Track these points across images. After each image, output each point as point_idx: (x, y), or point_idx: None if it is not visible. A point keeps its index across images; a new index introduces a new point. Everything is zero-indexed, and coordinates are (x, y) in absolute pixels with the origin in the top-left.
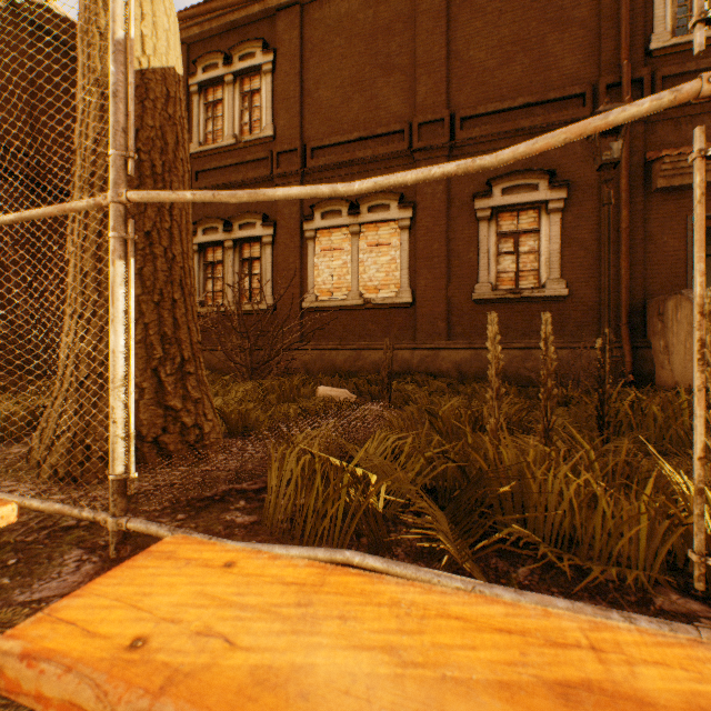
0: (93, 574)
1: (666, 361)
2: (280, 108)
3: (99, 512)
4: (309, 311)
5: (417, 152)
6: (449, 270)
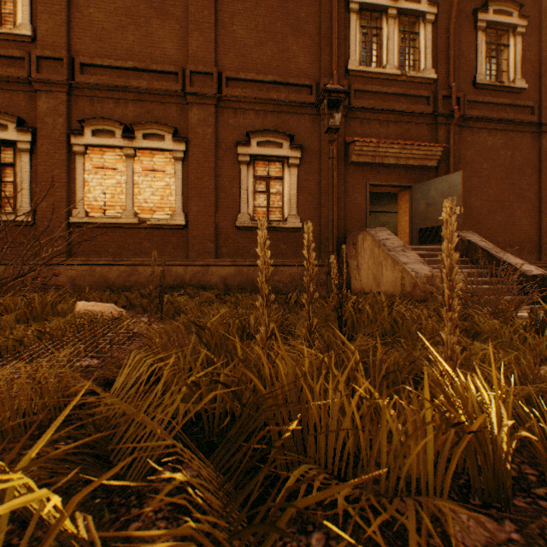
0: None
1: (357, 275)
2: (41, 10)
3: None
4: (78, 226)
5: (190, 95)
6: (217, 200)
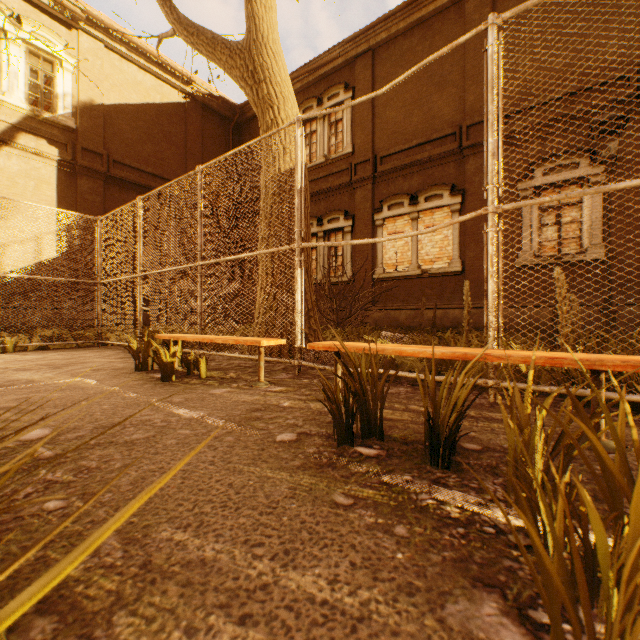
0: (293, 376)
1: None
2: (357, 130)
3: (291, 360)
4: (378, 281)
5: (465, 149)
6: None
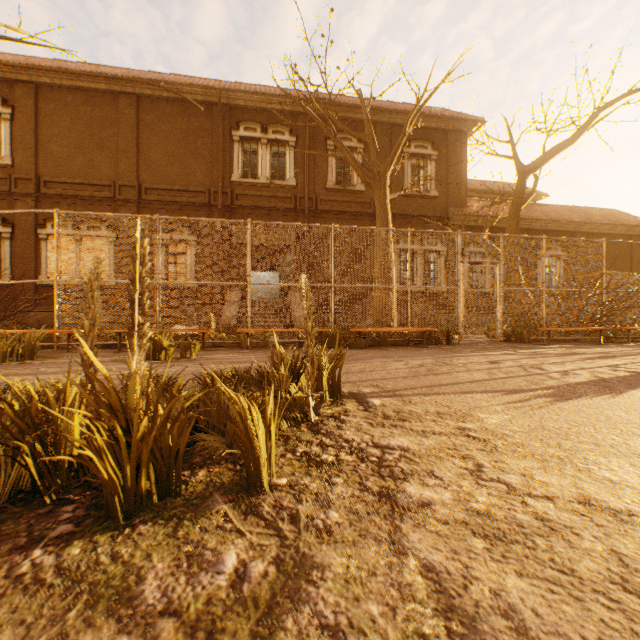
0: None
1: None
2: (18, 147)
3: None
4: (43, 286)
5: (119, 201)
6: None
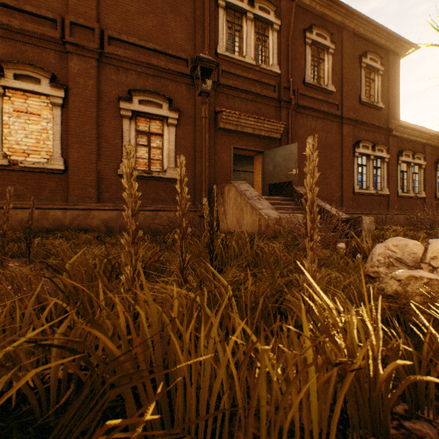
0: None
1: (224, 218)
2: None
3: None
4: None
5: (70, 45)
6: (99, 149)
